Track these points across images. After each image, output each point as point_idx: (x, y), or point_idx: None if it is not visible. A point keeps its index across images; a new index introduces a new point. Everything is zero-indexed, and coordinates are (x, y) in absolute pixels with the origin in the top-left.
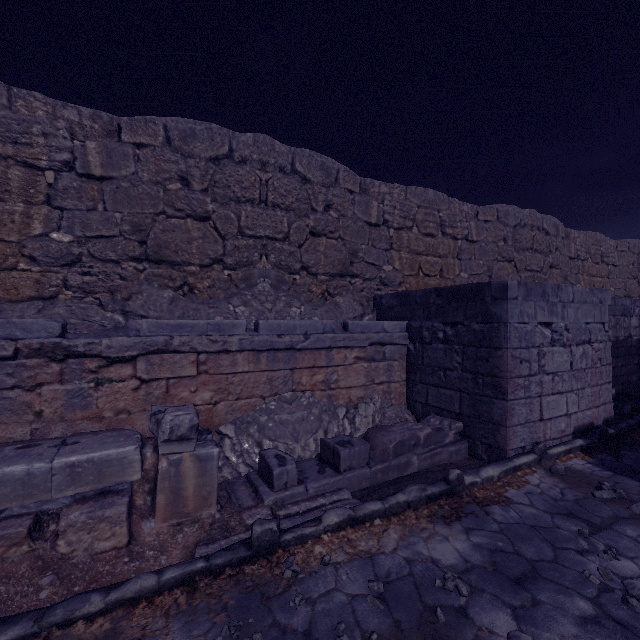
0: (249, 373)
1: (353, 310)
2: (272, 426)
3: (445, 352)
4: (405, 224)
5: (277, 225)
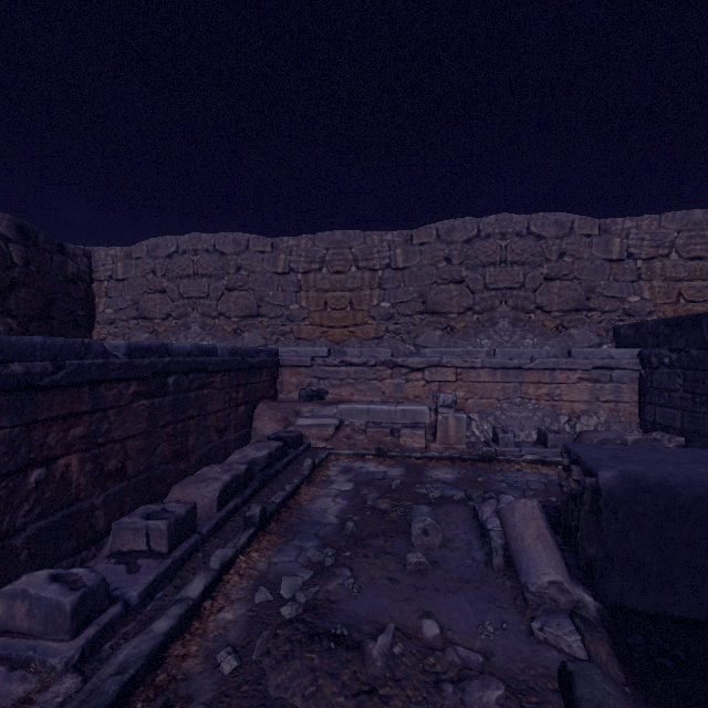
0: (488, 383)
1: (588, 340)
2: (504, 418)
3: (669, 376)
4: (657, 253)
5: (514, 278)
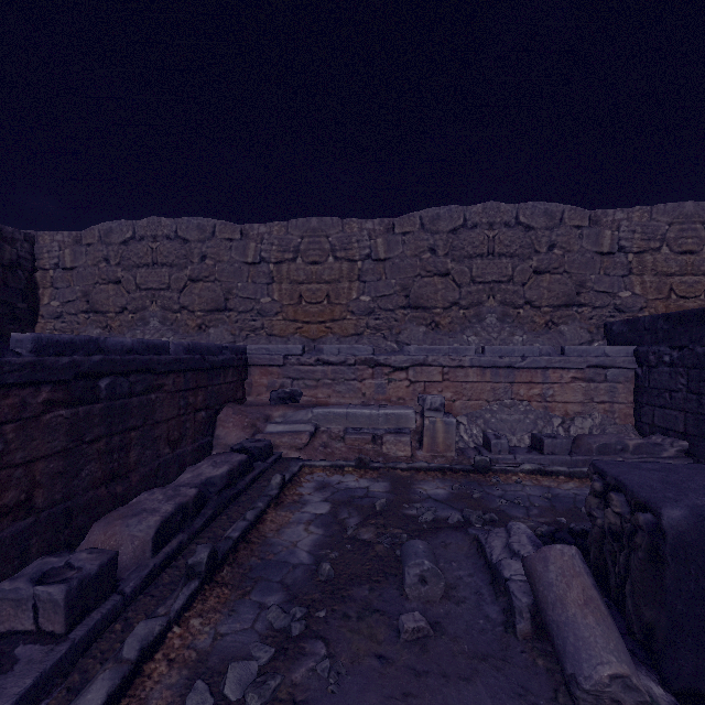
0: (477, 383)
1: (579, 337)
2: (494, 421)
3: (670, 375)
4: (649, 246)
5: (502, 271)
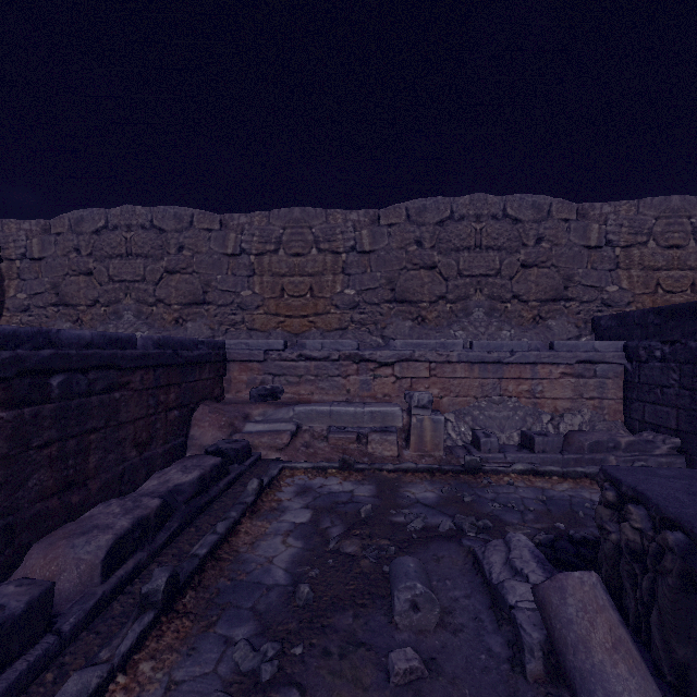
0: (465, 379)
1: (567, 332)
2: (482, 419)
3: (661, 370)
4: (636, 240)
5: (489, 264)
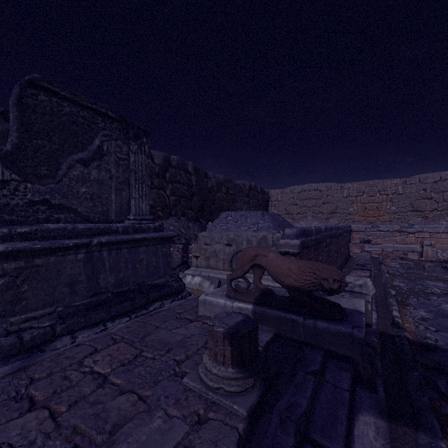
0: (445, 238)
1: None
2: None
3: None
4: None
5: None
